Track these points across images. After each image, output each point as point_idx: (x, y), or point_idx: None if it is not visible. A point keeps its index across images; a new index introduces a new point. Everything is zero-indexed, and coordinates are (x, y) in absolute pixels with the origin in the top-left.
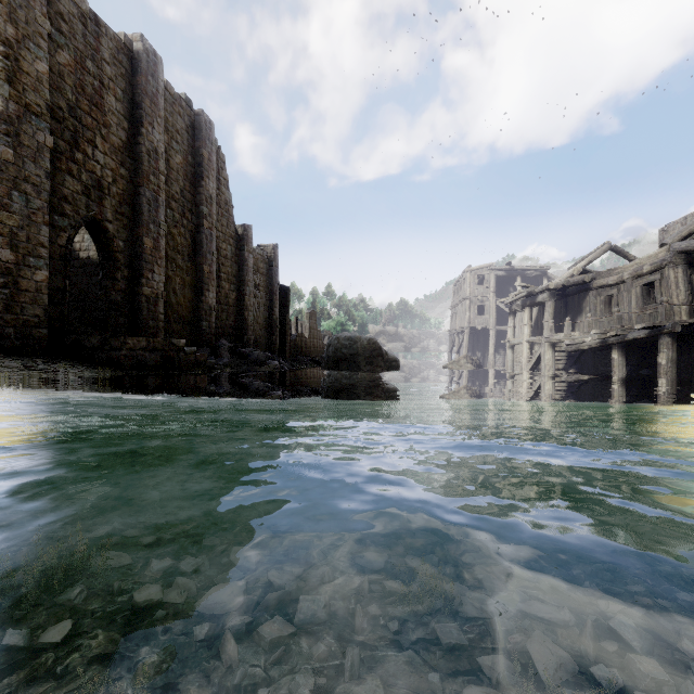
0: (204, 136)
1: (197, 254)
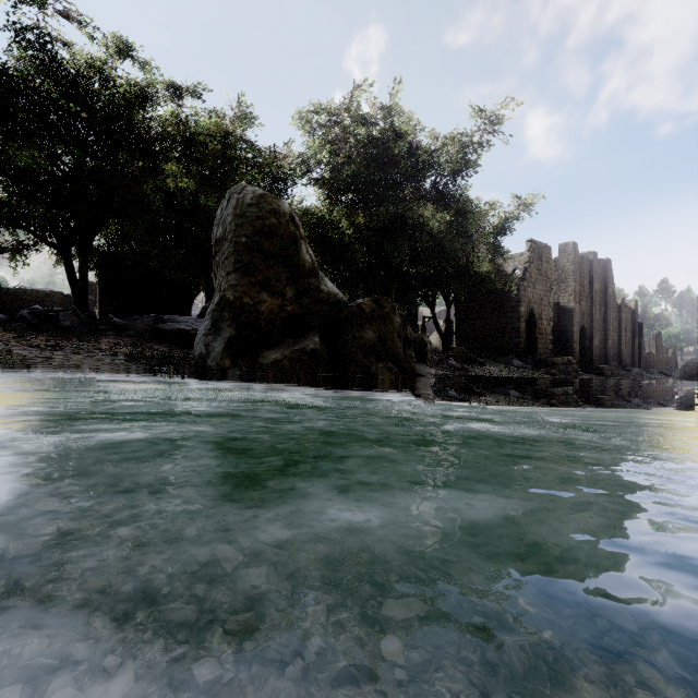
0: (608, 269)
1: (604, 324)
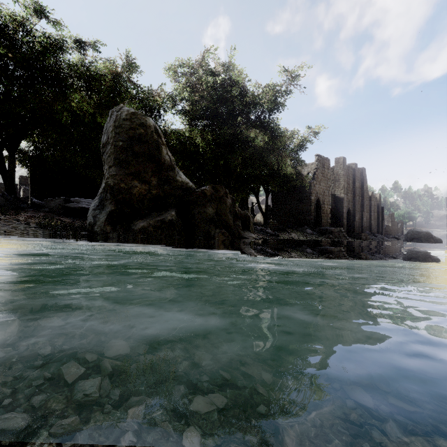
0: (363, 174)
1: (361, 207)
